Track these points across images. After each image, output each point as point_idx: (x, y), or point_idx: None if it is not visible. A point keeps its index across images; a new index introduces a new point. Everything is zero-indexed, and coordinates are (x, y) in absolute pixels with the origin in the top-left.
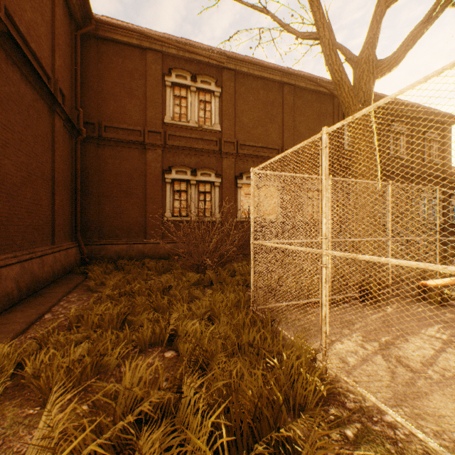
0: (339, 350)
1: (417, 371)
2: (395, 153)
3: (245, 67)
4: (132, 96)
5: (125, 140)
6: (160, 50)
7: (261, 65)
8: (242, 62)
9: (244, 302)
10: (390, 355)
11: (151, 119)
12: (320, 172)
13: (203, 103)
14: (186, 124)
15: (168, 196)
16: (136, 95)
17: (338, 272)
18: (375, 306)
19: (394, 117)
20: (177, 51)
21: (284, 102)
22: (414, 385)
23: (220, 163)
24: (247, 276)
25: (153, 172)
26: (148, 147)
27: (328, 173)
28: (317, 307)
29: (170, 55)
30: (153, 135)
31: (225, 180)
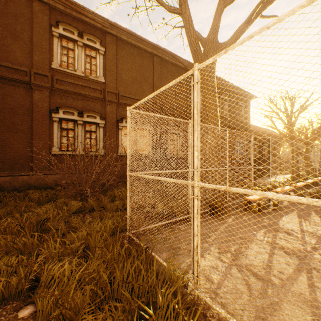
0: (204, 268)
1: (264, 278)
2: (222, 113)
3: (125, 36)
4: (17, 37)
5: (8, 77)
6: (47, 2)
7: (138, 36)
8: (122, 31)
9: (121, 226)
10: (242, 265)
11: (38, 62)
12: (192, 107)
13: (89, 57)
14: (73, 72)
15: (55, 133)
16: (22, 38)
17: (211, 204)
18: (221, 218)
19: (222, 90)
20: (64, 7)
21: (154, 68)
22: (267, 296)
23: (104, 108)
24: (126, 200)
25: (40, 110)
26: (34, 87)
27: (199, 107)
28: (181, 224)
29: (57, 9)
30: (40, 77)
31: (109, 123)
